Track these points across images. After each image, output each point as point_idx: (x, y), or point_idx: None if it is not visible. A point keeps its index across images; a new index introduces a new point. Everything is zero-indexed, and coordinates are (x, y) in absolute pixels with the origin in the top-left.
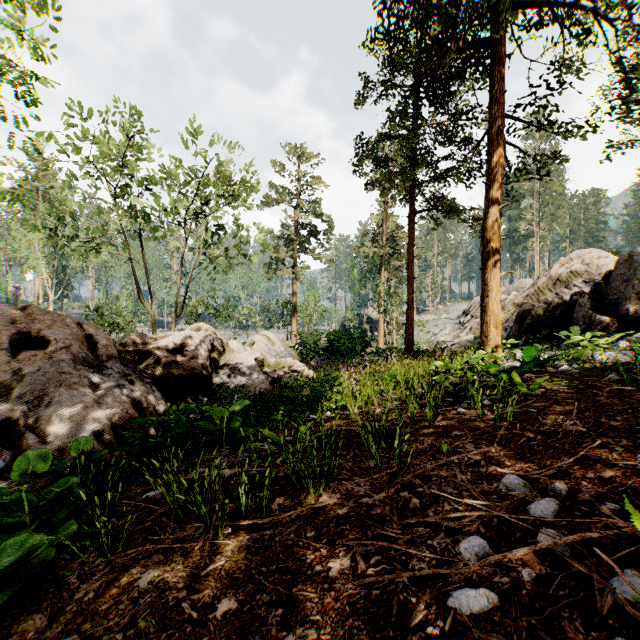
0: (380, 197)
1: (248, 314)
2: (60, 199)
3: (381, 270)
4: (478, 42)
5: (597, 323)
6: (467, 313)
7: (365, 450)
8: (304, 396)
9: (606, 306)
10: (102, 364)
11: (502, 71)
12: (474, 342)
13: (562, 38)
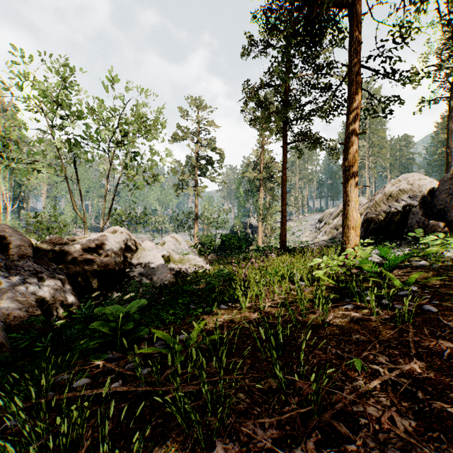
0: (259, 136)
1: (162, 221)
2: (4, 127)
3: (260, 189)
4: (342, 1)
5: (431, 226)
6: (321, 221)
7: (262, 358)
8: (201, 289)
9: (434, 214)
10: (13, 263)
11: (360, 26)
12: (329, 242)
13: (404, 4)
